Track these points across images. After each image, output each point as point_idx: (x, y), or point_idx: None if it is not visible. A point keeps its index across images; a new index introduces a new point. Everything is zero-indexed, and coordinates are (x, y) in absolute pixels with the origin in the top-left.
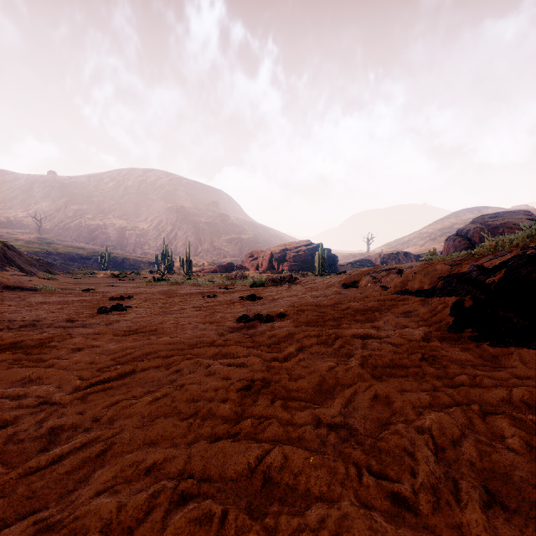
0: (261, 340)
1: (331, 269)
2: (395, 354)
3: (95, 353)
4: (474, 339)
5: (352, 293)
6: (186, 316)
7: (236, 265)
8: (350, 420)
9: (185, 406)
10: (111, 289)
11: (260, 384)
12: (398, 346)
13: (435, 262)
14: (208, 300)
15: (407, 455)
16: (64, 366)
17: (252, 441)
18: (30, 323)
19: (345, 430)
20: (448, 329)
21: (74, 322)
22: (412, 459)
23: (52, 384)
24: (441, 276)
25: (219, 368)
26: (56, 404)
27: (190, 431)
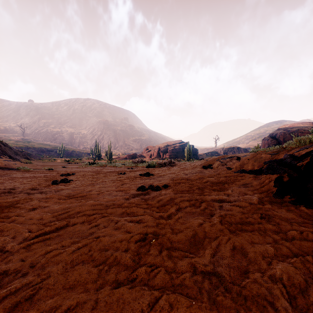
0: (153, 203)
1: (194, 157)
2: (243, 214)
3: (44, 211)
4: (292, 203)
5: (209, 172)
6: (106, 186)
7: (138, 154)
8: (218, 269)
9: (98, 254)
10: (63, 169)
11: (151, 237)
12: (243, 208)
13: (260, 152)
14: (121, 176)
15: (268, 304)
16: (21, 221)
17: (145, 287)
18: (8, 191)
19: (215, 278)
20: (274, 196)
21: (35, 190)
22: (273, 309)
23: (9, 236)
24: (266, 161)
25: (124, 223)
26: (7, 252)
27: (99, 277)
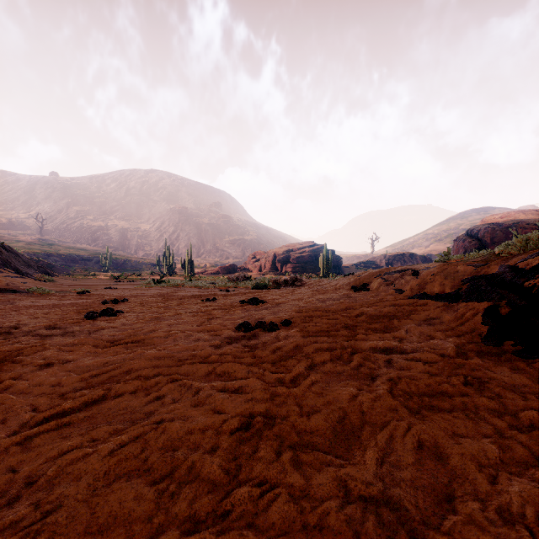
0: (264, 354)
1: (335, 270)
2: (431, 376)
3: (66, 370)
4: (520, 355)
5: (363, 297)
6: (180, 322)
7: (239, 266)
8: (394, 492)
9: (159, 458)
10: (108, 291)
11: (261, 421)
12: (430, 364)
13: (455, 263)
14: (207, 303)
15: None
16: (21, 389)
17: (249, 533)
18: (6, 331)
19: (389, 512)
20: (483, 341)
21: (54, 330)
22: None
23: None
24: (465, 278)
25: (211, 394)
26: None
27: (158, 509)
